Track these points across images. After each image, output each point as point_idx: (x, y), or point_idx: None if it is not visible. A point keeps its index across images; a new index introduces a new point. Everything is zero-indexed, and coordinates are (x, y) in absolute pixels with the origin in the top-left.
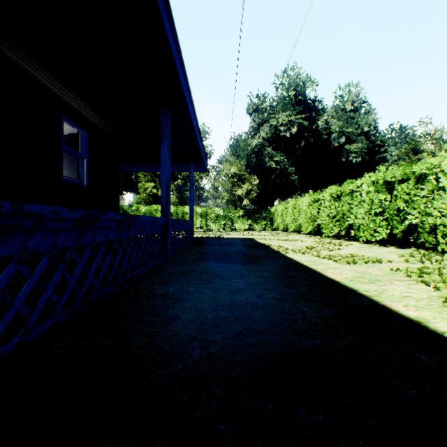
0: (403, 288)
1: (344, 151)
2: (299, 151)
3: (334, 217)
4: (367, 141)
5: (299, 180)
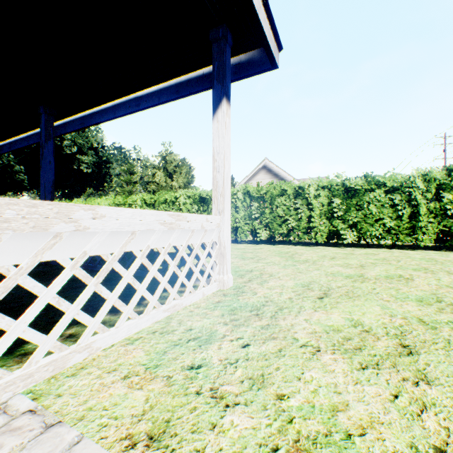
0: None
1: (77, 159)
2: (29, 150)
3: None
4: (96, 155)
5: (28, 180)
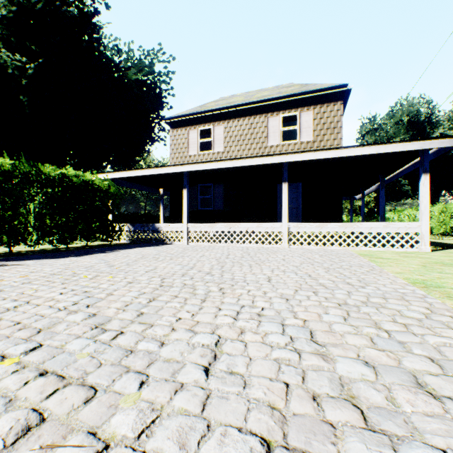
0: (449, 242)
1: None
2: None
3: (441, 222)
4: None
5: (412, 188)
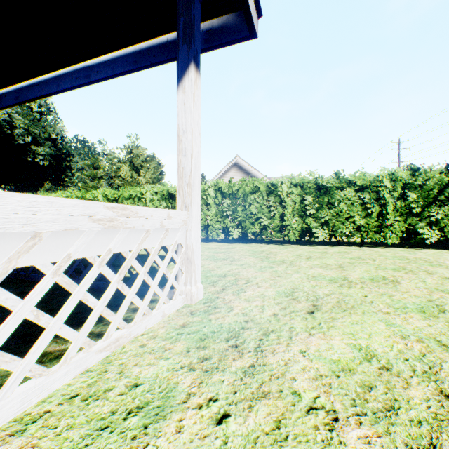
0: None
1: (31, 150)
2: None
3: None
4: (55, 147)
5: None
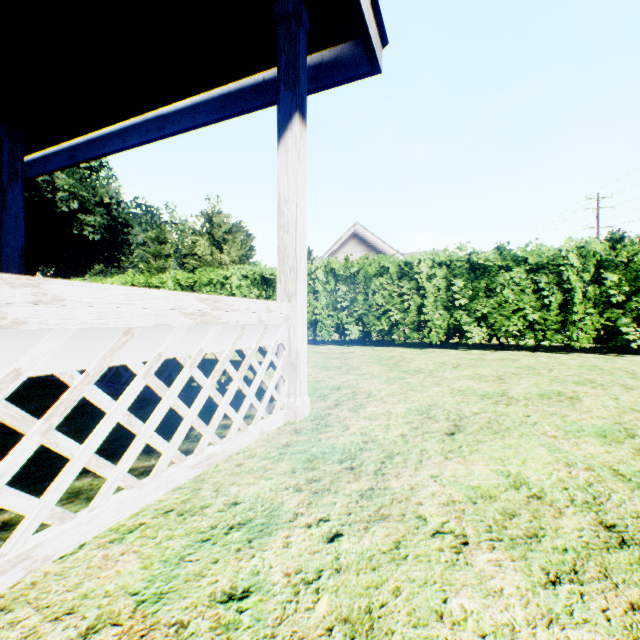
0: None
1: (78, 220)
2: None
3: None
4: (109, 215)
5: None
